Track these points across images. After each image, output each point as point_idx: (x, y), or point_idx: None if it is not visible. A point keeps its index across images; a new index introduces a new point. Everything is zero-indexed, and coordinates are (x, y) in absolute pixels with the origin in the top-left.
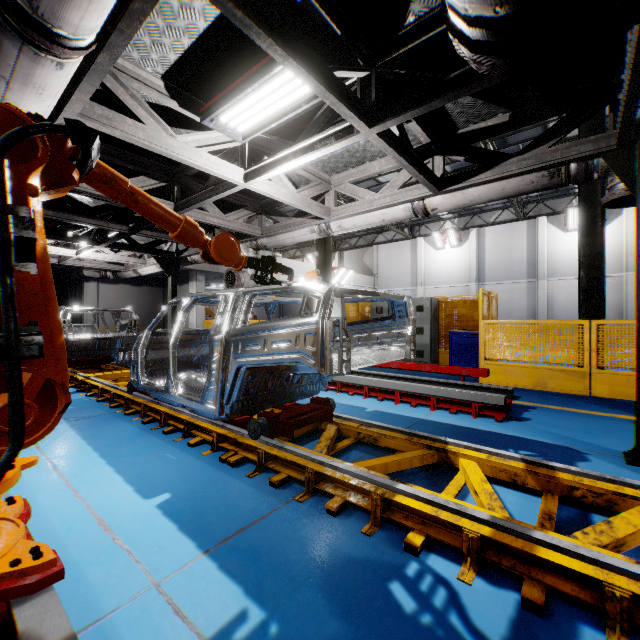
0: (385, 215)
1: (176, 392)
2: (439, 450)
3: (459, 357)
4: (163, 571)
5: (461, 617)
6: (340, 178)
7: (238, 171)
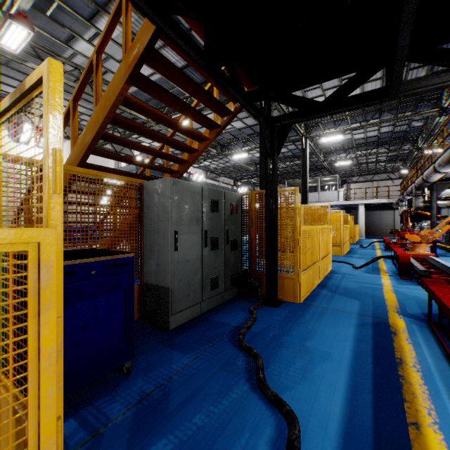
0: None
1: (439, 239)
2: None
3: None
4: None
5: None
6: None
7: None
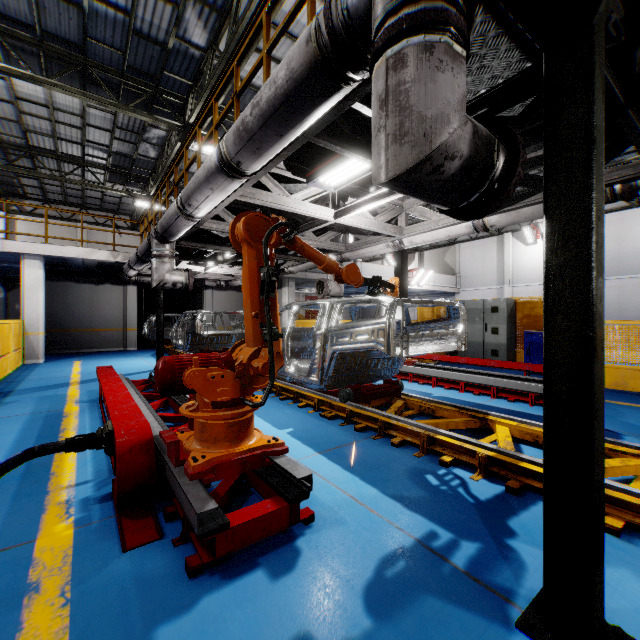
0: (449, 232)
1: (289, 370)
2: (481, 419)
3: (534, 356)
4: (298, 457)
5: (465, 490)
6: (411, 202)
7: (330, 211)
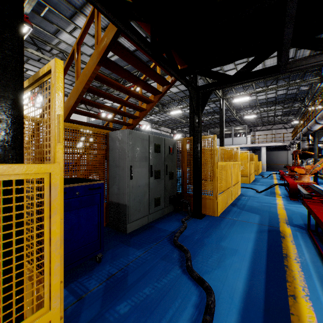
0: None
1: (320, 172)
2: None
3: None
4: None
5: None
6: None
7: None
